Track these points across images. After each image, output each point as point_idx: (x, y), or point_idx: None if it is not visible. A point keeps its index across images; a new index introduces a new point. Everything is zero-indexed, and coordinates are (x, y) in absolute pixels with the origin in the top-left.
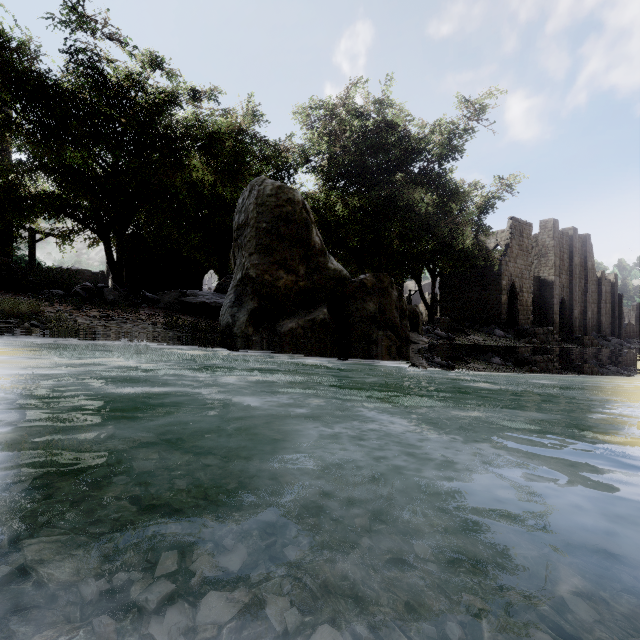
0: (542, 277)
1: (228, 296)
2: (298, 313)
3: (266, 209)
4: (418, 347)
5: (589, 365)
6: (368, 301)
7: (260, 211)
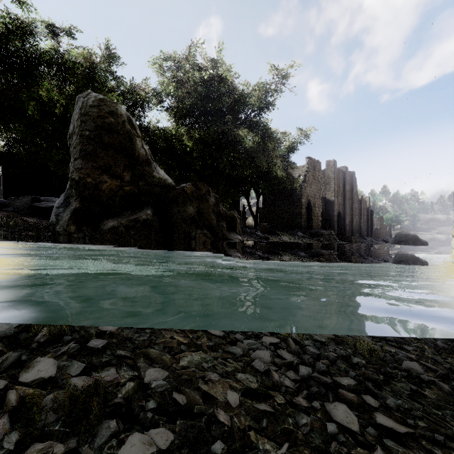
0: (327, 198)
1: (59, 198)
2: (123, 214)
3: (89, 118)
4: (234, 243)
5: (353, 255)
6: (188, 205)
7: (83, 120)
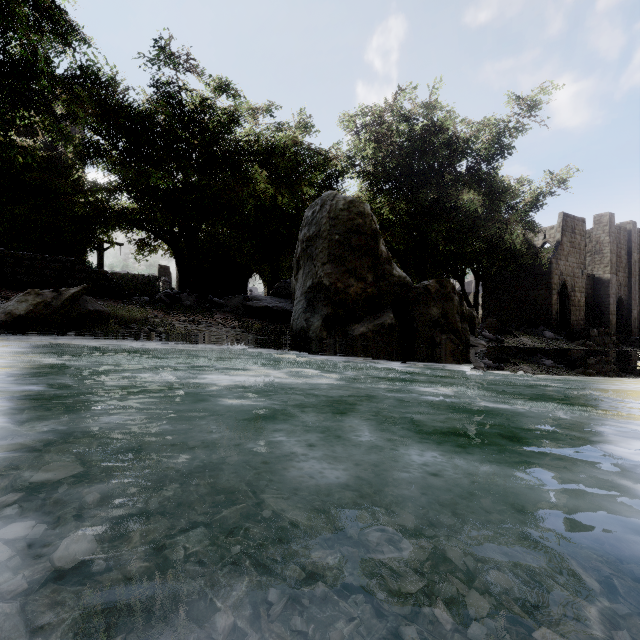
0: (596, 275)
1: (299, 302)
2: (366, 318)
3: (339, 222)
4: (476, 350)
5: None
6: (432, 306)
7: (333, 224)
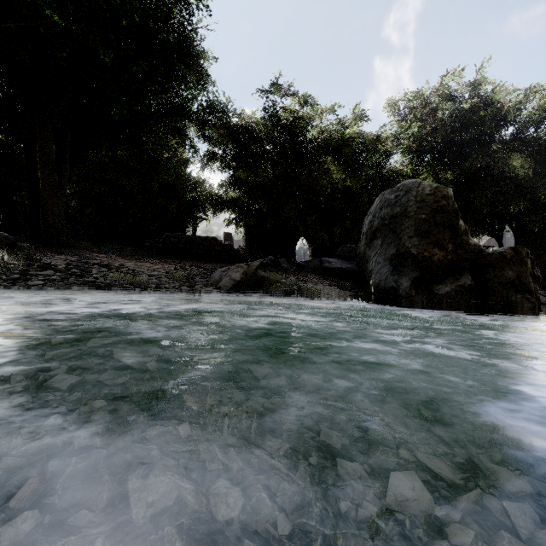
0: None
1: (384, 266)
2: (447, 280)
3: (425, 205)
4: (545, 307)
5: None
6: (506, 269)
7: (419, 206)
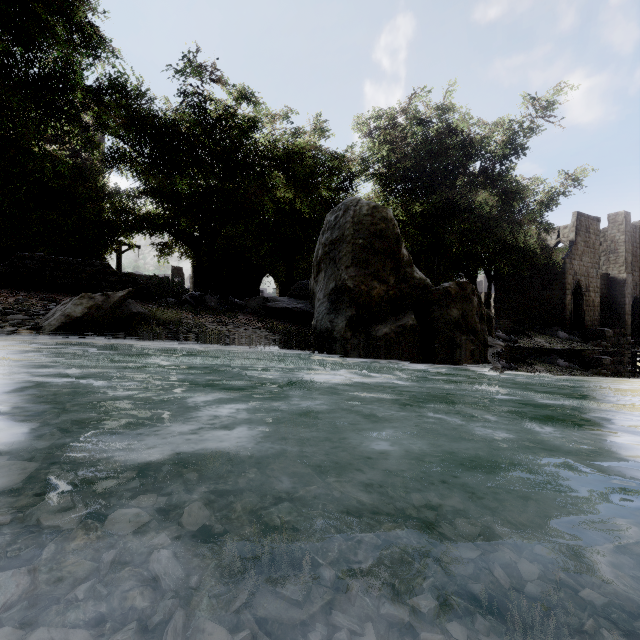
0: (611, 275)
1: (322, 304)
2: (389, 319)
3: (362, 227)
4: (494, 350)
5: None
6: (452, 307)
7: (356, 229)
